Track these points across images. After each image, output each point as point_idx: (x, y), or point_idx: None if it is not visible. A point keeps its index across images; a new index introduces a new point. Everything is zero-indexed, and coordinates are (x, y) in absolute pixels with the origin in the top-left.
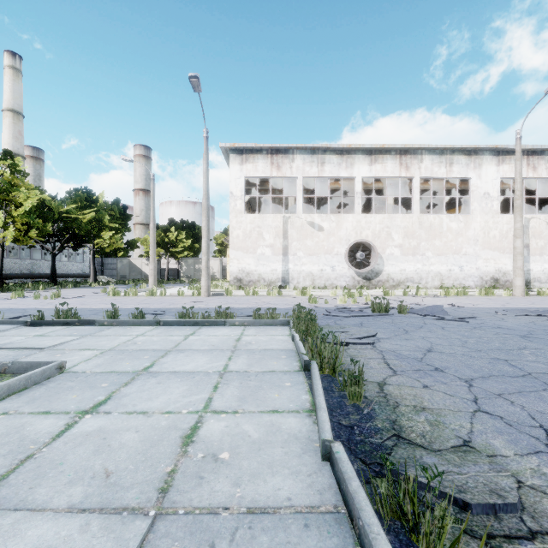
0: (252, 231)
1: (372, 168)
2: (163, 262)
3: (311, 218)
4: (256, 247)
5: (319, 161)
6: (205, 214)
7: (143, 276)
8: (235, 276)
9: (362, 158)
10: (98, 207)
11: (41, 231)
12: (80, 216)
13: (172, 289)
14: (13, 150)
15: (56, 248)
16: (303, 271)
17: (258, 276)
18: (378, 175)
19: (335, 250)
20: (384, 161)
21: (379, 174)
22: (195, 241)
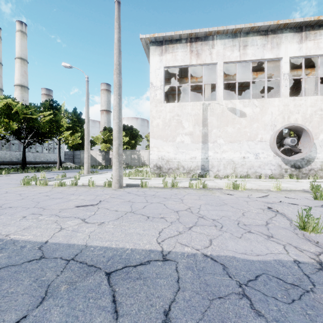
0: (171, 120)
1: (302, 46)
2: (111, 153)
3: (232, 104)
4: (175, 135)
5: (241, 44)
6: (115, 91)
7: (97, 163)
8: (154, 164)
9: (290, 37)
10: (59, 113)
11: (6, 128)
12: (38, 117)
13: (102, 175)
14: (20, 83)
15: (26, 142)
16: (223, 159)
17: (177, 163)
18: (309, 54)
19: (258, 136)
20: (316, 37)
21: (311, 51)
22: (131, 138)
